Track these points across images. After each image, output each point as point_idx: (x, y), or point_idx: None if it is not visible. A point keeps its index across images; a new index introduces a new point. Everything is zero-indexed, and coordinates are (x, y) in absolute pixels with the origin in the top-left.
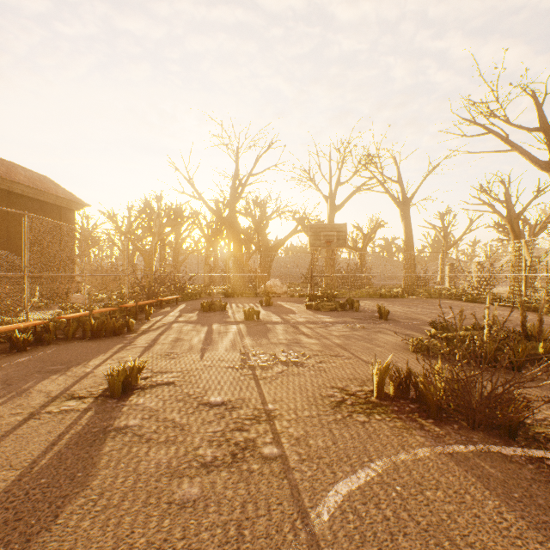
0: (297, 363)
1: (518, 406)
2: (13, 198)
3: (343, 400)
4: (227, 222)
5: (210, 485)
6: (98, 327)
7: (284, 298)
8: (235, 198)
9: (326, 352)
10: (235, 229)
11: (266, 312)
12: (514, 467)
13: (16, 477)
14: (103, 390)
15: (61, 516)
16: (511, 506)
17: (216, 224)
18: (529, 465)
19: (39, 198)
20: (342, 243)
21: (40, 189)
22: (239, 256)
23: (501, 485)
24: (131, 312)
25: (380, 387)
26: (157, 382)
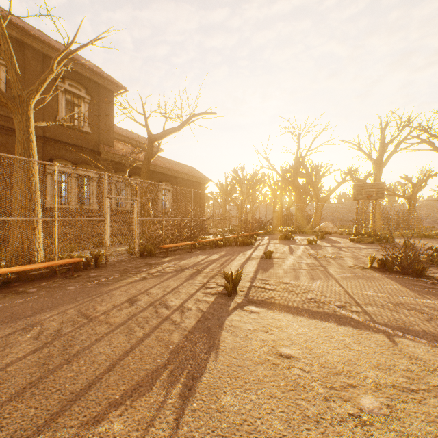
0: (336, 258)
1: (418, 265)
2: (183, 181)
3: (353, 266)
4: (291, 183)
5: (306, 271)
6: (241, 242)
7: (334, 235)
8: (297, 167)
9: (353, 257)
10: (297, 188)
11: (320, 242)
12: (407, 279)
13: (258, 266)
14: (261, 257)
15: (274, 270)
16: (394, 281)
17: (280, 183)
18: (414, 280)
19: (192, 179)
20: (380, 196)
21: (193, 175)
22: (299, 206)
23: (397, 280)
24: (247, 237)
25: (371, 263)
26: (278, 257)
